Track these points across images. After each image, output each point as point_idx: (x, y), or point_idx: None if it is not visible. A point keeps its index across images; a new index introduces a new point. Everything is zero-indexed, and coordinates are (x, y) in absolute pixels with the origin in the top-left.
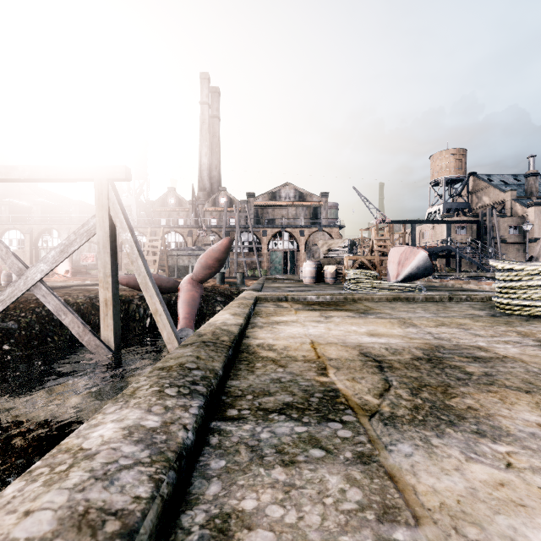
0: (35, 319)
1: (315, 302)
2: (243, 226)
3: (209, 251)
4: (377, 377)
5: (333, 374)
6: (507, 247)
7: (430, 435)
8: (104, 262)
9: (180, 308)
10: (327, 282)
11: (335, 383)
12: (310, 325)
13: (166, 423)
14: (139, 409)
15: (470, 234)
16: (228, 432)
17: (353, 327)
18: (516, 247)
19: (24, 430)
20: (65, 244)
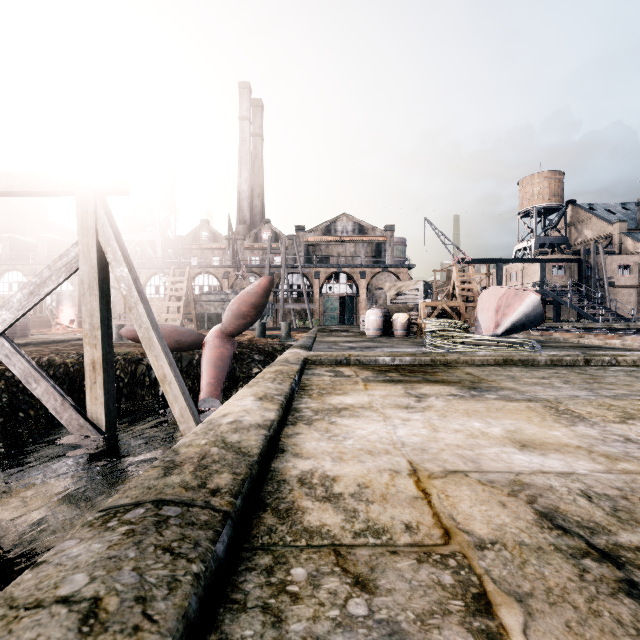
0: (4, 387)
1: (390, 366)
2: (290, 266)
3: (242, 294)
4: None
5: (524, 639)
6: (615, 291)
7: None
8: (90, 308)
9: (203, 371)
10: (397, 335)
11: None
12: (396, 415)
13: None
14: None
15: (569, 275)
16: None
17: (475, 422)
18: (627, 291)
19: None
20: (36, 283)
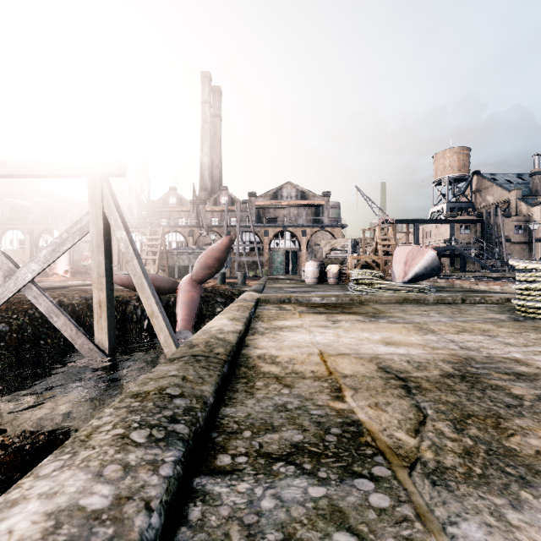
0: (28, 321)
1: (320, 304)
2: (244, 226)
3: (208, 250)
4: (406, 402)
5: (350, 397)
6: (512, 246)
7: (502, 505)
8: (98, 262)
9: (179, 310)
10: (330, 283)
11: (354, 411)
12: (317, 330)
13: (119, 498)
14: (85, 472)
15: (474, 234)
16: (216, 497)
17: (365, 334)
18: (521, 246)
19: (8, 443)
20: (57, 243)
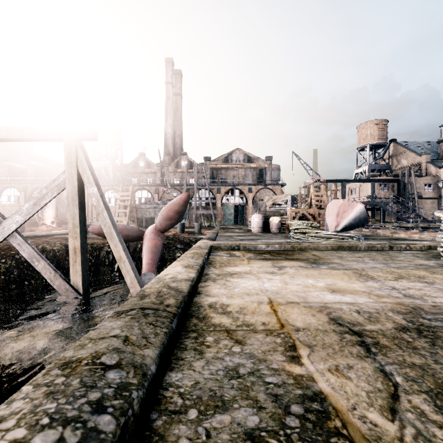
0: (15, 265)
1: (265, 250)
2: (200, 185)
3: (169, 204)
4: (368, 365)
5: (307, 358)
6: (423, 201)
7: None
8: (73, 214)
9: (144, 255)
10: (272, 232)
11: (314, 379)
12: (265, 277)
13: None
14: None
15: (391, 191)
16: None
17: (310, 280)
18: (431, 201)
19: None
20: (38, 198)
